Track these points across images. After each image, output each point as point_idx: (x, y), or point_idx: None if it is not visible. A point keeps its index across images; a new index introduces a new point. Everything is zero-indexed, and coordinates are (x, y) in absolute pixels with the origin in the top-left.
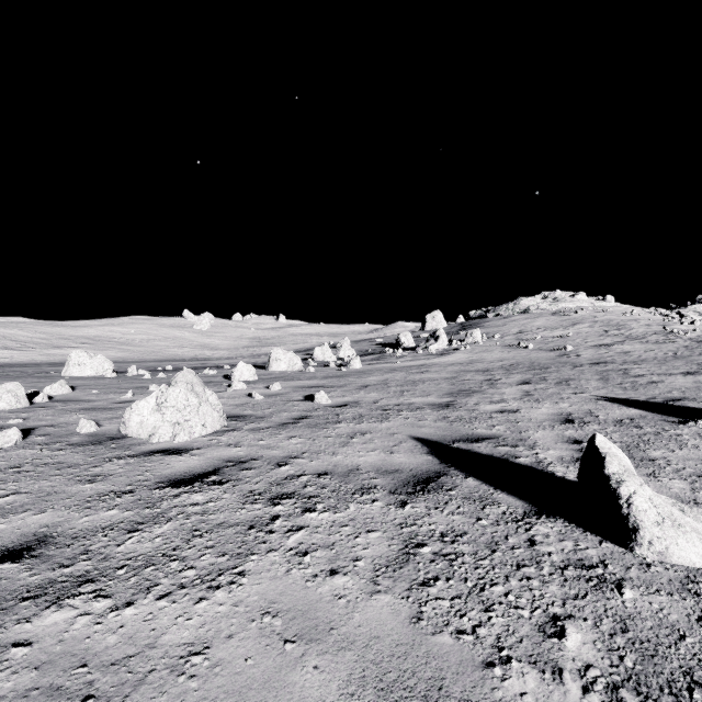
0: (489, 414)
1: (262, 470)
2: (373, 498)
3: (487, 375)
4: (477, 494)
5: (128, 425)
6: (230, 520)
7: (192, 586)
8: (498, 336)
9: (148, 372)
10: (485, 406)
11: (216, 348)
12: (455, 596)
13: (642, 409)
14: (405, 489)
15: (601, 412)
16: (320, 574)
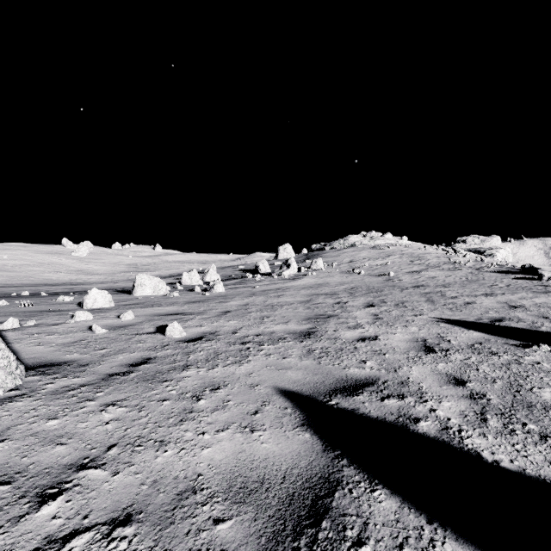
0: (352, 343)
1: None
2: None
3: (336, 298)
4: (410, 549)
5: None
6: None
7: None
8: (335, 264)
9: None
10: (345, 333)
11: (93, 273)
12: None
13: (480, 331)
14: None
15: (450, 337)
16: None
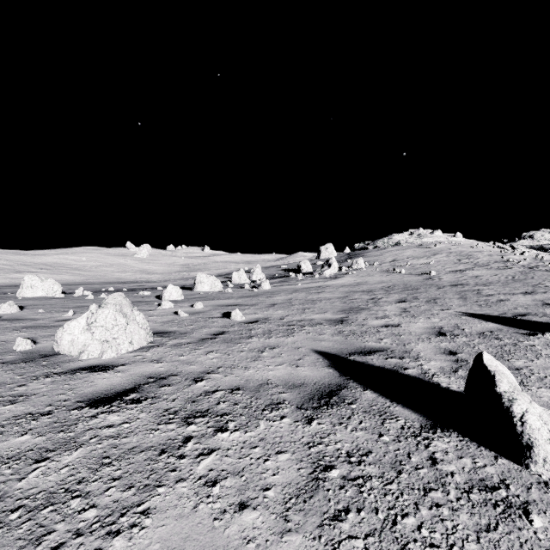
0: (376, 328)
1: (180, 386)
2: (281, 414)
3: (371, 295)
4: (376, 407)
5: (60, 343)
6: (143, 444)
7: (89, 532)
8: (377, 263)
9: (93, 293)
10: (372, 321)
11: (153, 272)
12: (368, 532)
13: (497, 323)
14: (310, 404)
15: (466, 326)
16: (229, 509)
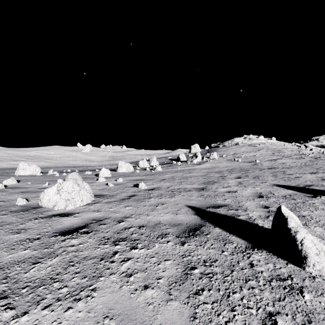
0: (223, 193)
1: (110, 224)
2: (167, 240)
3: (220, 174)
4: (221, 236)
5: (42, 201)
6: (91, 255)
7: (64, 299)
8: (224, 155)
9: (58, 173)
10: (220, 189)
11: (93, 161)
12: (214, 301)
13: (294, 190)
14: (184, 234)
15: (275, 192)
16: (139, 288)
